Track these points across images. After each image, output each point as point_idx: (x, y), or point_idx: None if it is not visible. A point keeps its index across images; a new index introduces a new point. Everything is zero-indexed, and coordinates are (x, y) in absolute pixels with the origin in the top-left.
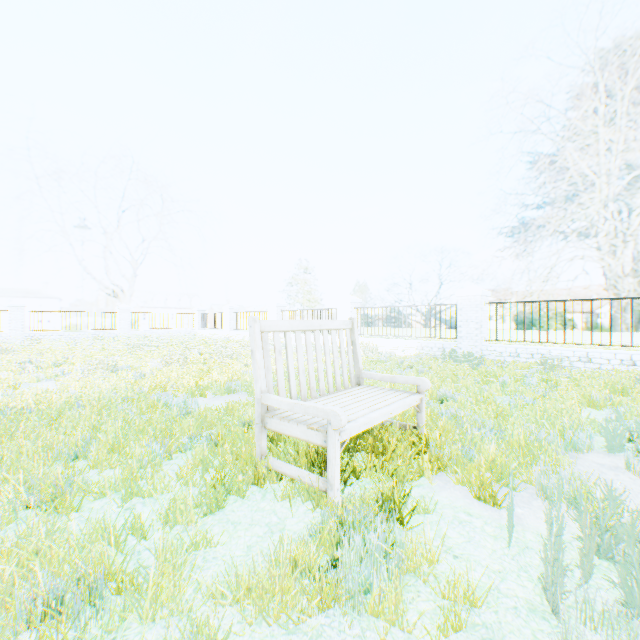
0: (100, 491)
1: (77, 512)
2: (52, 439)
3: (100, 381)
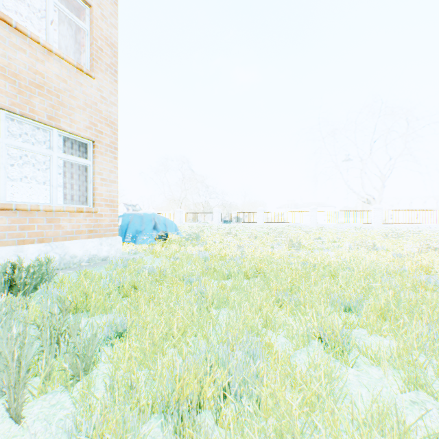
0: (375, 358)
1: (353, 368)
2: (331, 289)
3: (362, 255)
